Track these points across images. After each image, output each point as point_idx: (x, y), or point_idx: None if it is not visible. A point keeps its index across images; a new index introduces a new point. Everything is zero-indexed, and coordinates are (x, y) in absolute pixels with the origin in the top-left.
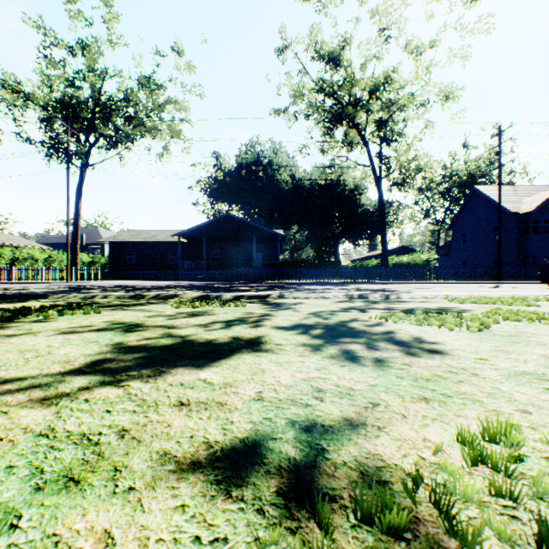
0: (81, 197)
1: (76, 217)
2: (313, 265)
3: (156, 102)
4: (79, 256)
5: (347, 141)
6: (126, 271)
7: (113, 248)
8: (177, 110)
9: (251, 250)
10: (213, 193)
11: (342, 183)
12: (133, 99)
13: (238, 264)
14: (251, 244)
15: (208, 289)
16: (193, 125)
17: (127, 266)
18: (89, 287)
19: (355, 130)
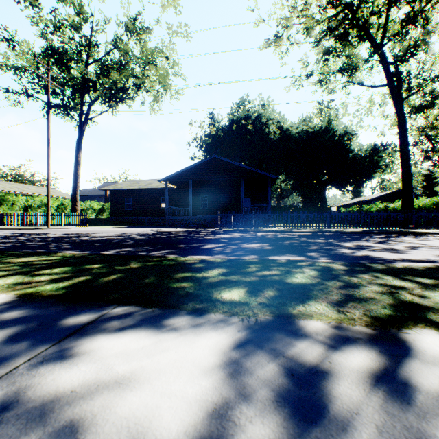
0: (80, 148)
1: (76, 166)
2: (301, 210)
3: (145, 50)
4: (78, 203)
5: (351, 65)
6: (124, 217)
7: (113, 196)
8: (171, 66)
9: (239, 194)
10: (207, 148)
11: (331, 129)
12: (123, 49)
13: (226, 209)
14: (239, 188)
15: (101, 262)
16: (185, 79)
17: (125, 212)
18: (5, 239)
19: (367, 40)
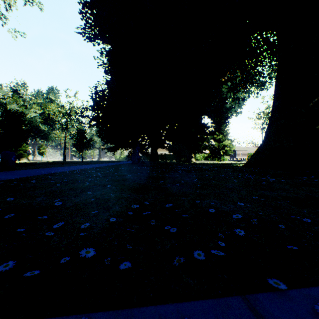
0: None
1: None
2: None
3: None
4: None
5: None
6: None
7: None
8: None
9: None
10: None
11: None
12: None
13: None
14: None
15: None
16: None
17: None
18: None
19: None
